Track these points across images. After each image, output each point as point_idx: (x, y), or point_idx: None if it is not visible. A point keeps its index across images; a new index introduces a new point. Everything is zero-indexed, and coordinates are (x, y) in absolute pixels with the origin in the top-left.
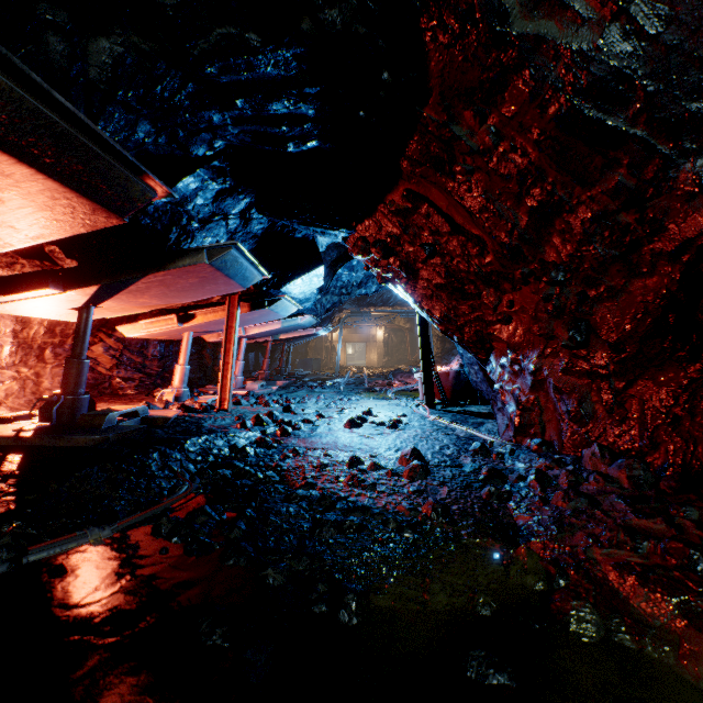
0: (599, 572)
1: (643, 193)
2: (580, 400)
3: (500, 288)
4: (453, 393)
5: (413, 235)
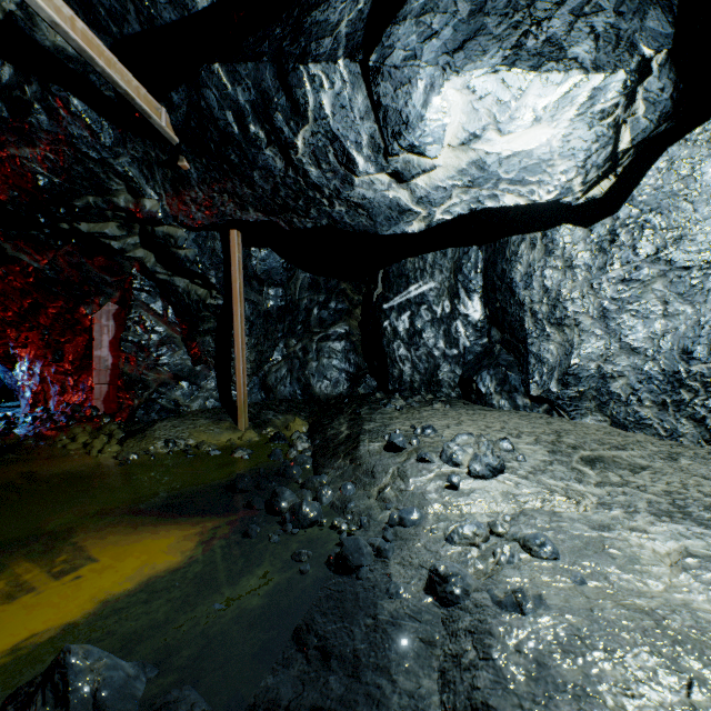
0: (42, 433)
1: (72, 311)
2: (62, 385)
3: (21, 329)
4: None
5: None
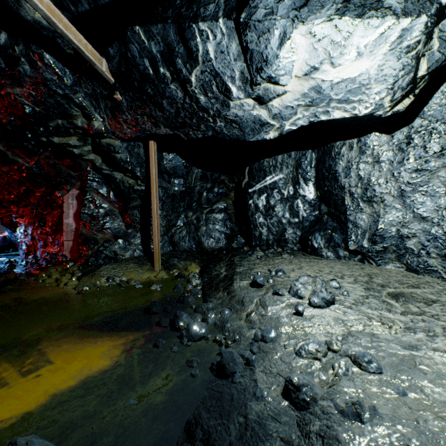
0: (30, 272)
1: (50, 194)
2: (45, 241)
3: (19, 206)
4: (2, 247)
5: None
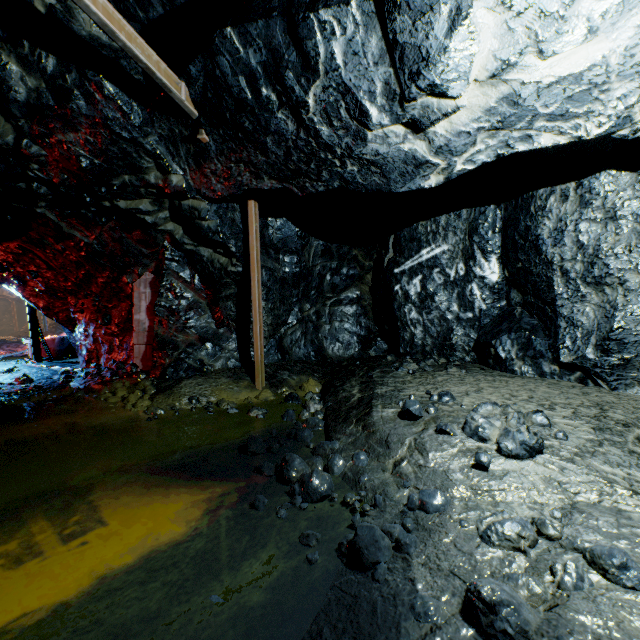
0: (91, 386)
1: (116, 280)
2: (110, 345)
3: (78, 297)
4: (58, 352)
5: (24, 265)
